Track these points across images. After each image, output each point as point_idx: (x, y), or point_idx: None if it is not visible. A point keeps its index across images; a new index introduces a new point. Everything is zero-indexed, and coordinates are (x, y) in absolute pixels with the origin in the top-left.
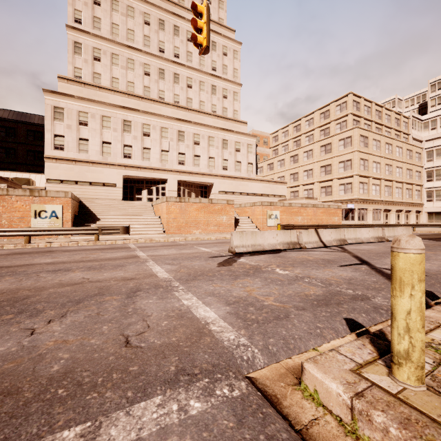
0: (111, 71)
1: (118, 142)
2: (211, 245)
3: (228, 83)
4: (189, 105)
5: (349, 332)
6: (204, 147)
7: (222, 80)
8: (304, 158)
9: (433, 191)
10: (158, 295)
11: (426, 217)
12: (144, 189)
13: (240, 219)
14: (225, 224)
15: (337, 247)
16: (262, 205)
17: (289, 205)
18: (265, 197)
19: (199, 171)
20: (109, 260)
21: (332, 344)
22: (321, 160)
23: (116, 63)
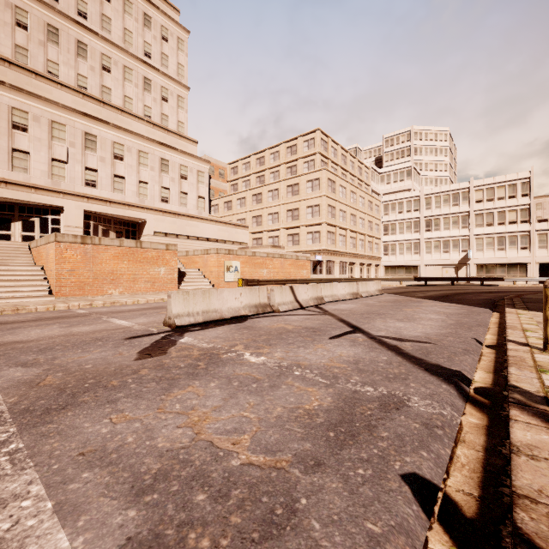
0: None
1: None
2: (135, 314)
3: (170, 80)
4: (105, 98)
5: (426, 521)
6: (131, 164)
7: (161, 74)
8: (268, 199)
9: (388, 245)
10: None
11: (383, 271)
12: (15, 221)
13: (186, 272)
14: (164, 280)
15: (314, 307)
16: (218, 253)
17: (253, 255)
18: (222, 243)
19: (123, 199)
20: None
21: None
22: (288, 203)
23: None
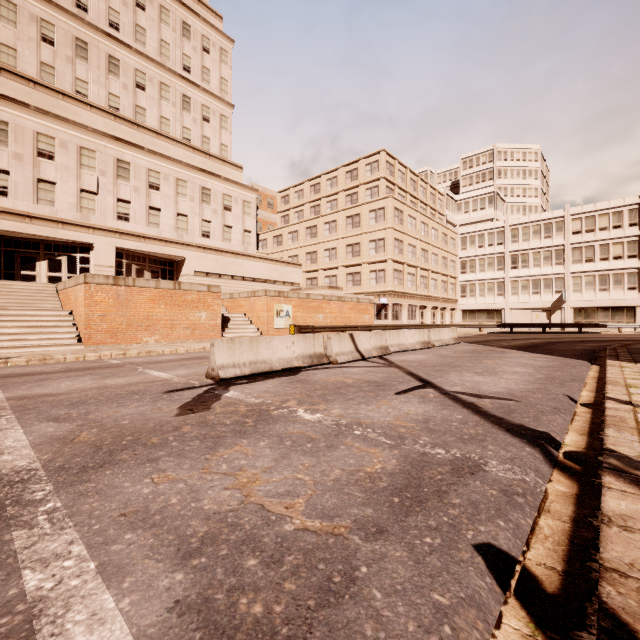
0: None
1: None
2: (174, 365)
3: (211, 97)
4: (139, 119)
5: (500, 595)
6: (168, 195)
7: (202, 91)
8: (325, 232)
9: (467, 286)
10: None
11: (460, 316)
12: (41, 260)
13: (231, 317)
14: (205, 326)
15: (378, 358)
16: (267, 296)
17: (307, 297)
18: (271, 284)
19: (159, 235)
20: None
21: None
22: (347, 237)
23: None
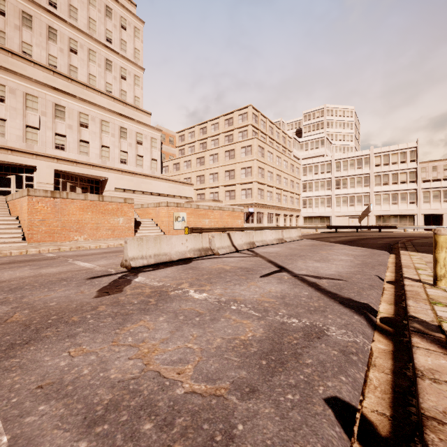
0: None
1: None
2: (97, 257)
3: (127, 62)
4: (72, 75)
5: (347, 441)
6: (95, 131)
7: (120, 57)
8: (210, 161)
9: (307, 200)
10: None
11: (302, 220)
12: None
13: (141, 221)
14: (122, 228)
15: (248, 250)
16: (168, 206)
17: (197, 207)
18: (171, 198)
19: (87, 161)
20: None
21: None
22: (226, 165)
23: None
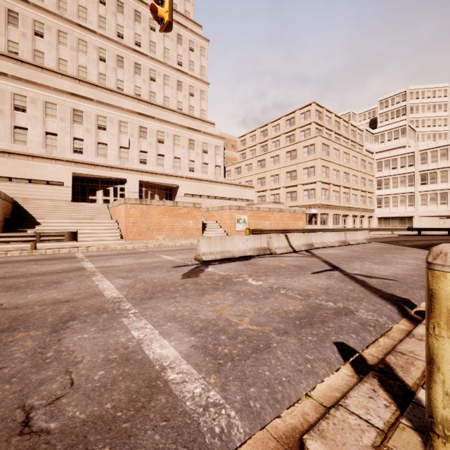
0: (58, 51)
1: (67, 134)
2: (175, 252)
3: (195, 80)
4: (152, 100)
5: (342, 362)
6: (169, 146)
7: (189, 76)
8: (271, 163)
9: (382, 199)
10: (99, 324)
11: (376, 222)
12: (99, 190)
13: (207, 223)
14: (192, 229)
15: (305, 251)
16: (231, 209)
17: (257, 209)
18: (233, 201)
19: (163, 171)
20: (42, 275)
21: (327, 383)
22: (287, 166)
23: (63, 43)
